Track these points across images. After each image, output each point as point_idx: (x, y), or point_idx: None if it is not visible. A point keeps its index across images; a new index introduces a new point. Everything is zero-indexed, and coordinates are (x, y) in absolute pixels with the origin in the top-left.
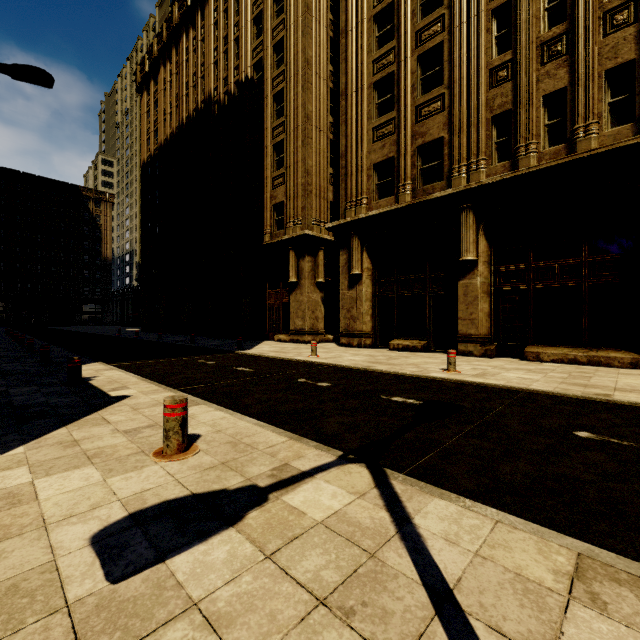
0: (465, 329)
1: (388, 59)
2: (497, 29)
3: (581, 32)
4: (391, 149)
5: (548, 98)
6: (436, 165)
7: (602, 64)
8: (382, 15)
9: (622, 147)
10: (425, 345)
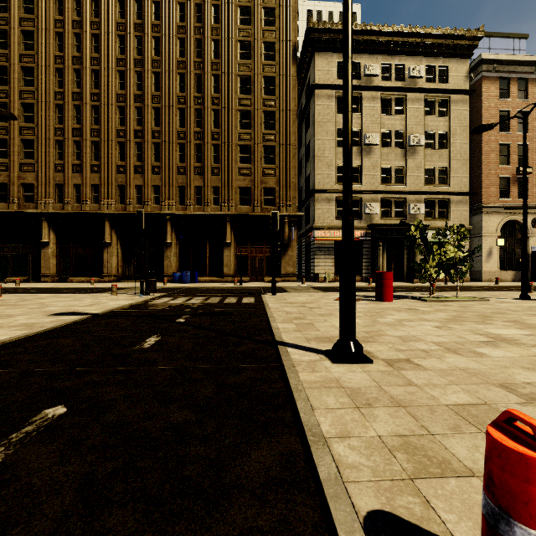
0: (44, 271)
1: (4, 131)
2: (59, 148)
3: (84, 168)
4: (6, 179)
5: (76, 185)
6: (32, 195)
7: (91, 182)
8: (0, 104)
9: (92, 213)
10: (26, 279)
